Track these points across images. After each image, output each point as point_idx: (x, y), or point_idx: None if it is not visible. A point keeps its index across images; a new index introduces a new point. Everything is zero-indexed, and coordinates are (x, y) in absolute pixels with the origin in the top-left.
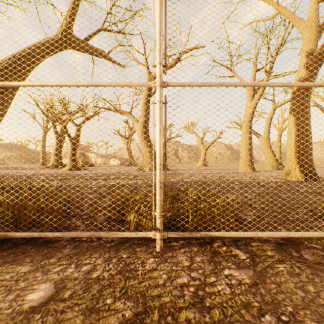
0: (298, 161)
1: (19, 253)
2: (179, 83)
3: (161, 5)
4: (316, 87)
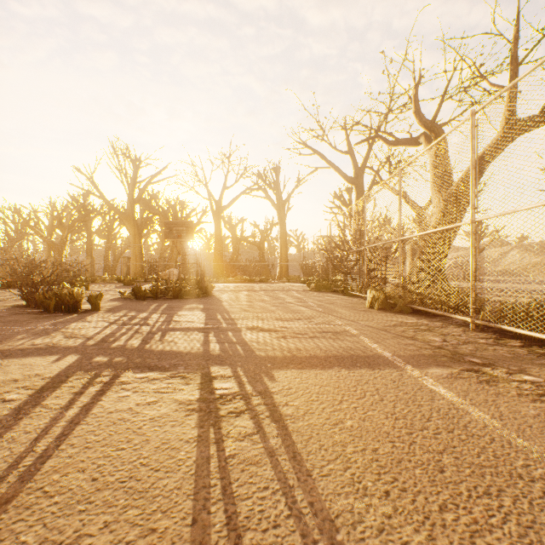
0: None
1: (418, 316)
2: (481, 219)
3: (471, 170)
4: None
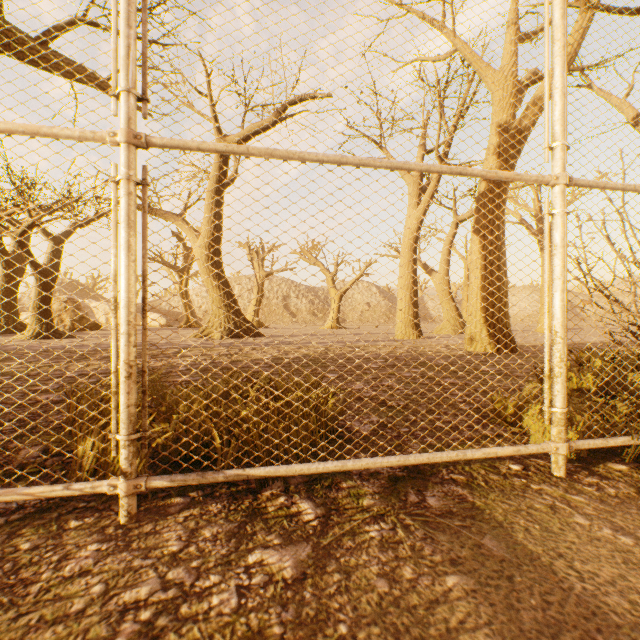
0: (486, 319)
1: None
2: (175, 142)
3: None
4: (456, 175)
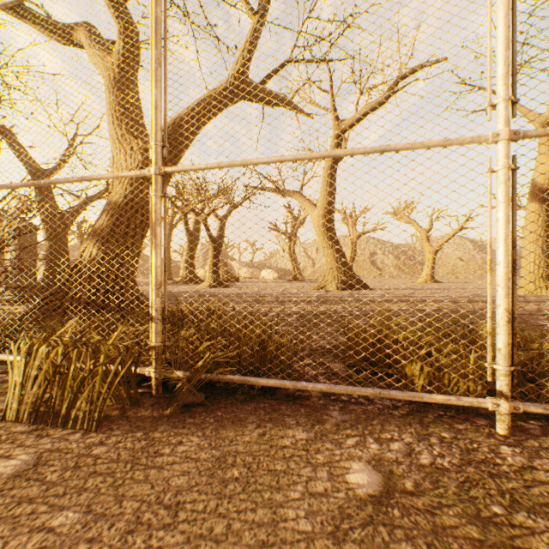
0: None
1: (268, 410)
2: (548, 131)
3: None
4: None
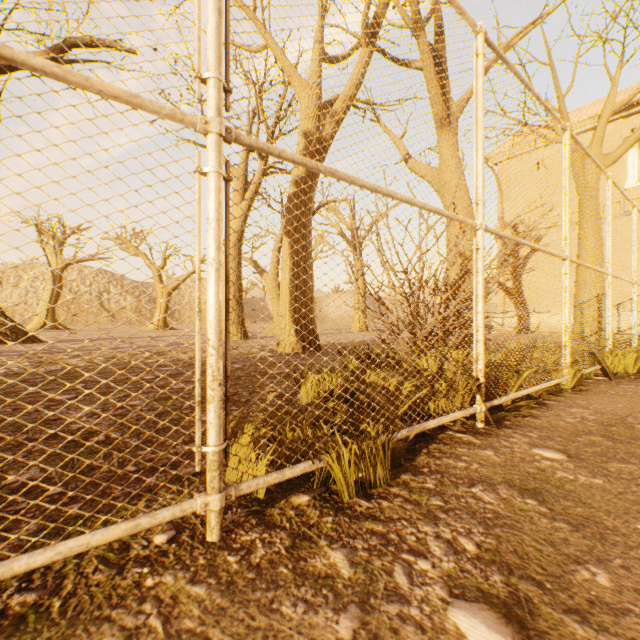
0: (294, 319)
1: None
2: None
3: None
4: None
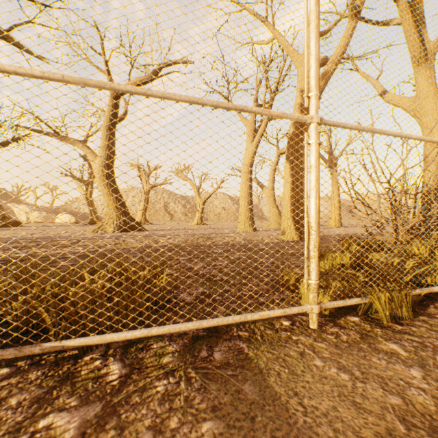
0: (293, 218)
1: None
2: None
3: None
4: (240, 111)
